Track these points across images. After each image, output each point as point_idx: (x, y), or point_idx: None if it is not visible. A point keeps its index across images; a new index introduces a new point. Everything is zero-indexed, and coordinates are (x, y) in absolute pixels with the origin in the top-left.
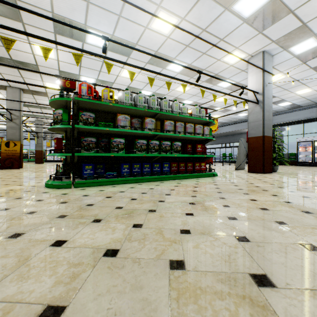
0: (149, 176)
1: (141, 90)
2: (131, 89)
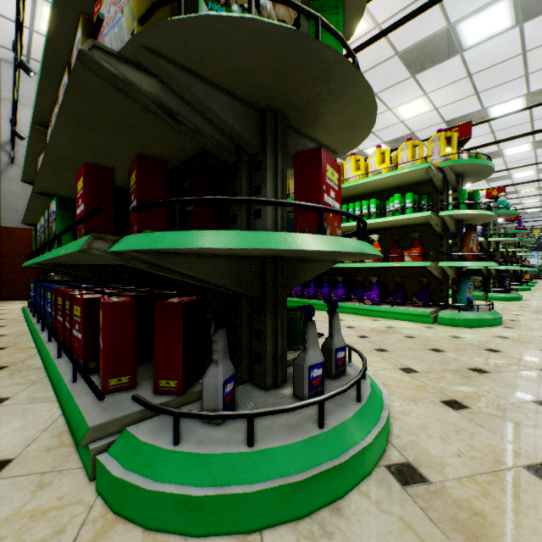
0: (34, 322)
1: (452, 30)
2: (417, 55)
